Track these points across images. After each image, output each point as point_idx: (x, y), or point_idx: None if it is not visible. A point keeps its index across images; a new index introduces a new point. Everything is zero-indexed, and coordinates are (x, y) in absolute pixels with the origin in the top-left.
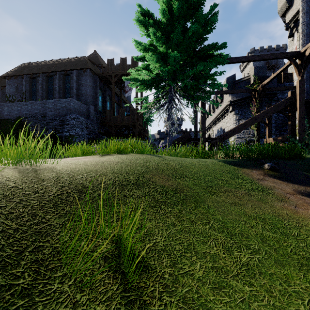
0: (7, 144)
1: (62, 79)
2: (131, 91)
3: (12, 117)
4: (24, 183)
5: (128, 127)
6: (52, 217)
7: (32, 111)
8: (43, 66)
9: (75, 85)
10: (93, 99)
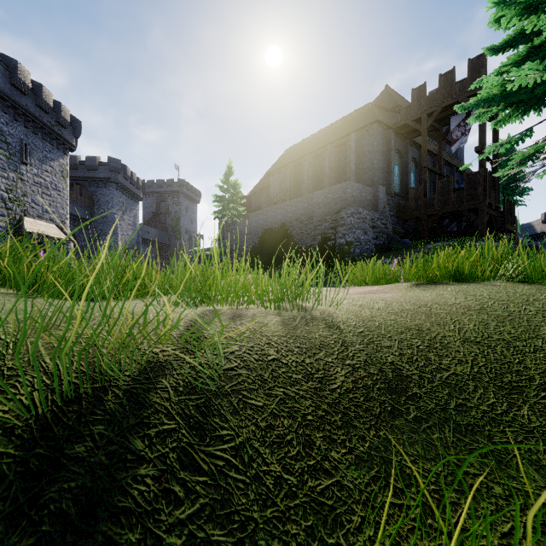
0: (271, 260)
1: (334, 154)
2: (465, 136)
3: (276, 225)
4: (290, 353)
5: (458, 215)
6: (341, 457)
7: (296, 213)
8: (309, 144)
9: (353, 158)
10: (383, 173)
